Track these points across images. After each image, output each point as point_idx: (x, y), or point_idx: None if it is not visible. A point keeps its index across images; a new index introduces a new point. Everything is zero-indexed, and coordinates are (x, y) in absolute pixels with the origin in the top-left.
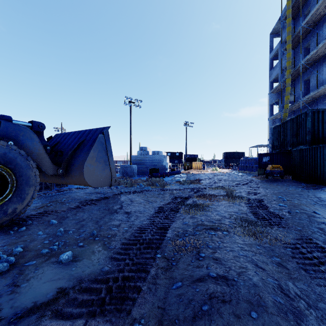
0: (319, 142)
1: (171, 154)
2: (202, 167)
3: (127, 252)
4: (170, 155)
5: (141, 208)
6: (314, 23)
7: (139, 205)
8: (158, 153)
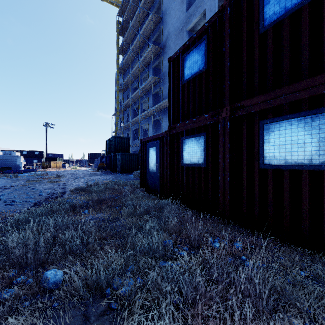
0: (118, 152)
1: (28, 152)
2: (63, 166)
3: (3, 187)
4: (27, 153)
5: (3, 183)
6: (128, 85)
7: (2, 182)
8: (10, 153)
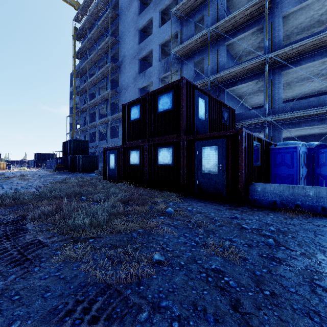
0: (77, 154)
1: None
2: (8, 167)
3: None
4: None
5: None
6: (86, 90)
7: None
8: None
